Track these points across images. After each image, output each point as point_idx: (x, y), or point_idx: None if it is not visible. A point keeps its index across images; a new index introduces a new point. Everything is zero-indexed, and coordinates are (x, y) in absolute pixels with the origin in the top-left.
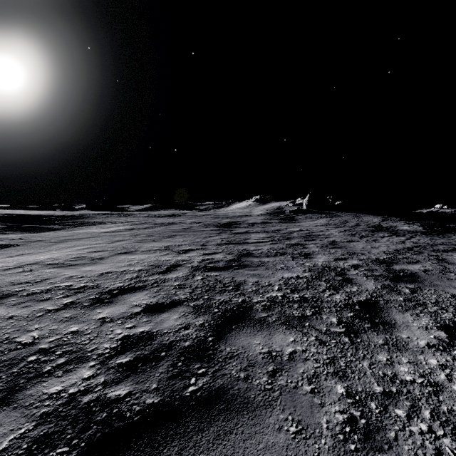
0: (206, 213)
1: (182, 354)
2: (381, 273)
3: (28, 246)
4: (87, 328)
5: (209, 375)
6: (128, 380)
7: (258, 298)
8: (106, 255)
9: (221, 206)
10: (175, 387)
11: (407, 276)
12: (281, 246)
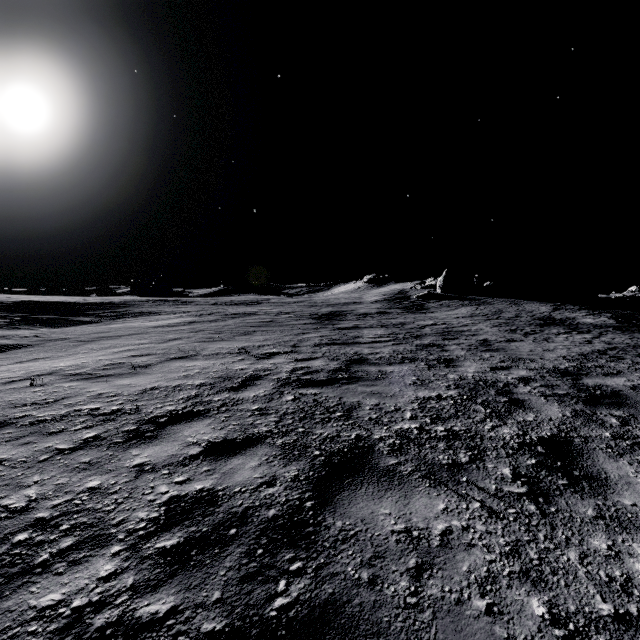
0: (298, 299)
1: (263, 532)
2: (567, 392)
3: (45, 346)
4: (114, 483)
5: (310, 575)
6: (173, 583)
7: (381, 431)
8: (154, 361)
9: (318, 289)
10: (252, 598)
11: (609, 395)
12: (408, 348)
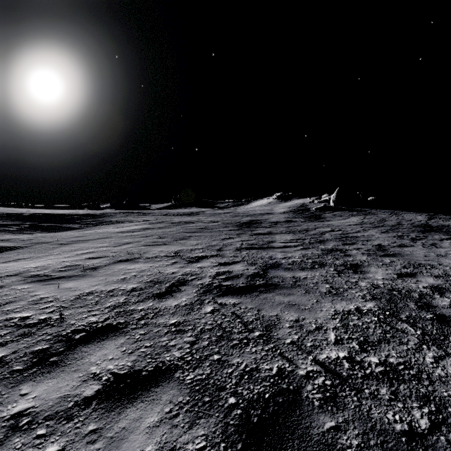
0: (226, 211)
1: None
2: None
3: (31, 248)
4: None
5: None
6: None
7: (306, 363)
8: (103, 263)
9: (240, 203)
10: None
11: None
12: (315, 253)
